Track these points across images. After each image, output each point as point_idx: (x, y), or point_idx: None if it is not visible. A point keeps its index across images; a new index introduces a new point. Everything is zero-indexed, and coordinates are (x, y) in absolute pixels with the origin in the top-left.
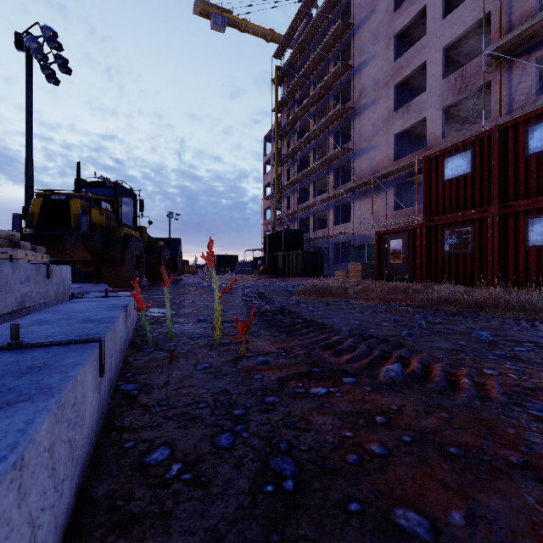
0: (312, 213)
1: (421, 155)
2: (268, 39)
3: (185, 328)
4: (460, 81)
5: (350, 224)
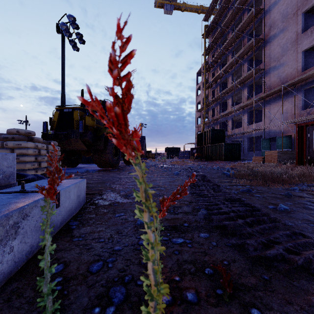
0: (230, 117)
1: None
2: (199, 12)
3: (114, 246)
4: None
5: (261, 123)
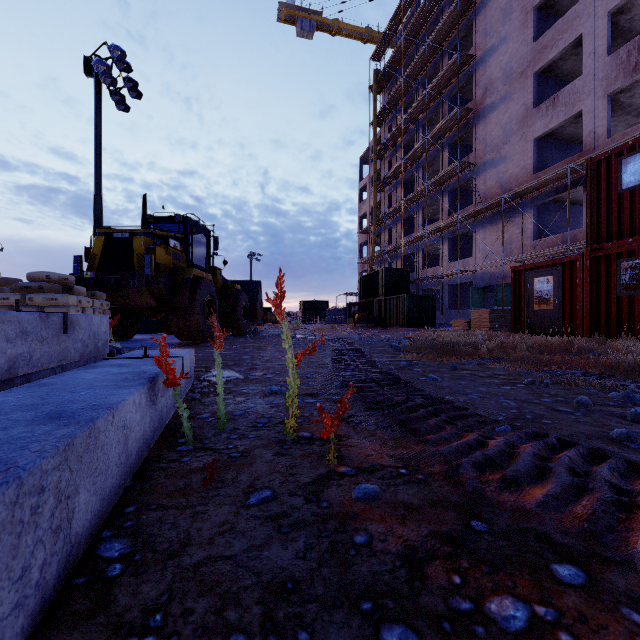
0: (420, 247)
1: (575, 162)
2: (364, 40)
3: (249, 405)
4: (636, 55)
5: (471, 259)
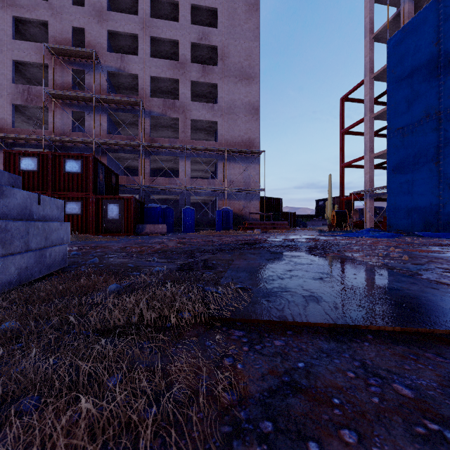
0: None
1: None
2: None
3: None
4: (27, 94)
5: None
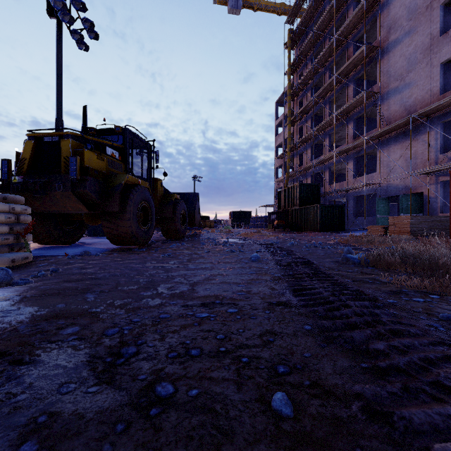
0: (327, 167)
1: None
2: (279, 13)
3: None
4: None
5: (375, 174)
